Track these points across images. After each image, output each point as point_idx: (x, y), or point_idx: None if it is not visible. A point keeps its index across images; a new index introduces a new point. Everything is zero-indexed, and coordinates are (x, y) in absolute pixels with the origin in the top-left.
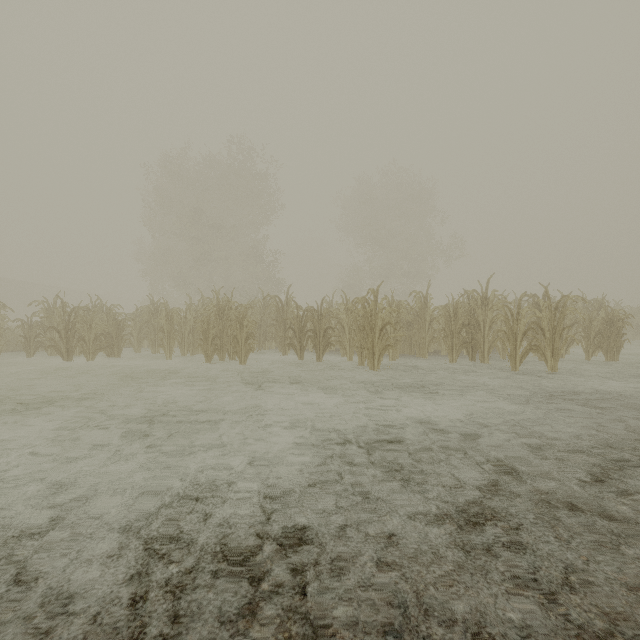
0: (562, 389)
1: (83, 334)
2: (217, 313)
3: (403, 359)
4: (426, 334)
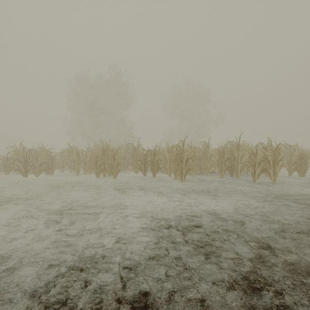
0: (281, 192)
1: (33, 163)
2: (102, 152)
3: (196, 175)
4: (208, 163)
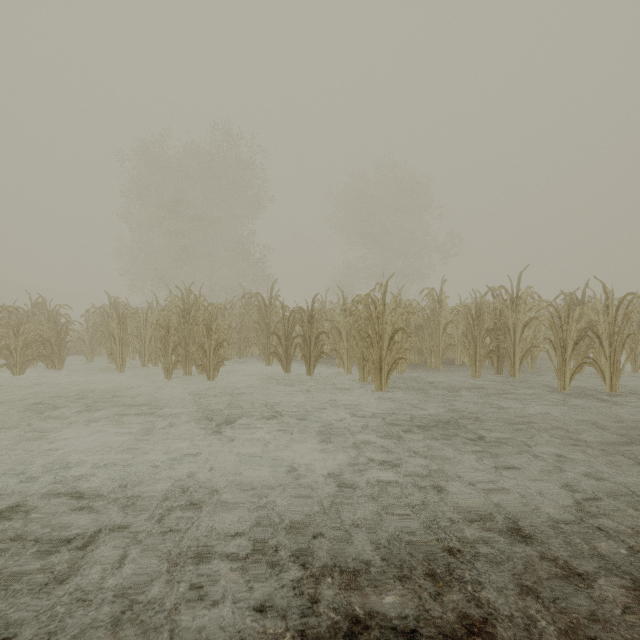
0: None
1: (8, 341)
2: (181, 315)
3: (412, 371)
4: (440, 340)
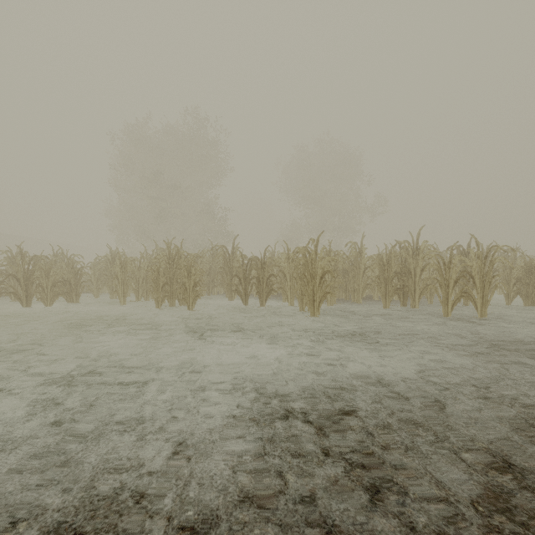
0: (501, 337)
1: (41, 281)
2: (167, 262)
3: (339, 304)
4: (360, 281)
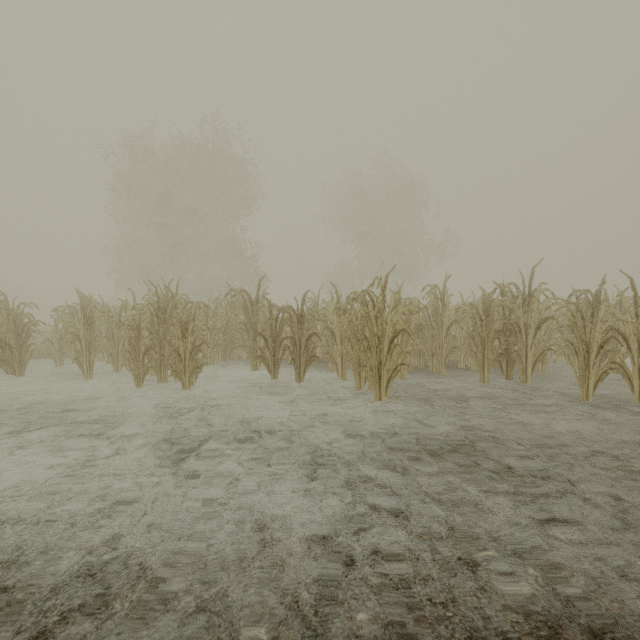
0: None
1: None
2: (155, 314)
3: (413, 376)
4: (443, 342)
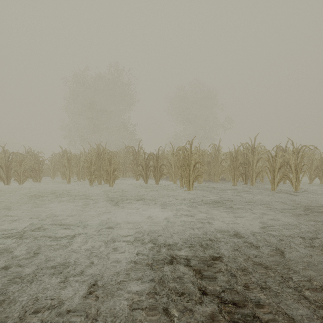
0: (311, 203)
1: (16, 168)
2: (97, 156)
3: (205, 183)
4: (218, 168)
